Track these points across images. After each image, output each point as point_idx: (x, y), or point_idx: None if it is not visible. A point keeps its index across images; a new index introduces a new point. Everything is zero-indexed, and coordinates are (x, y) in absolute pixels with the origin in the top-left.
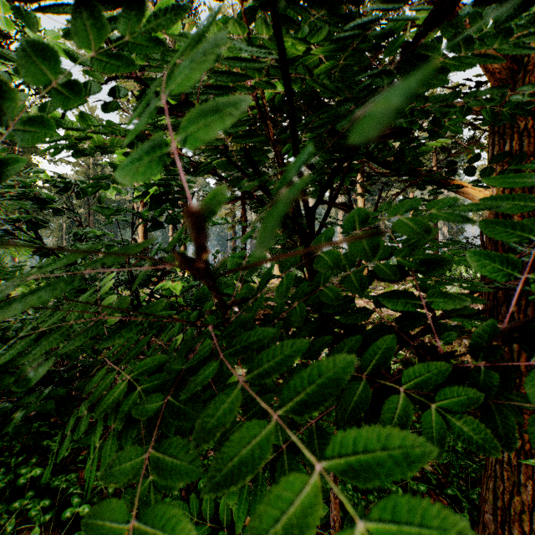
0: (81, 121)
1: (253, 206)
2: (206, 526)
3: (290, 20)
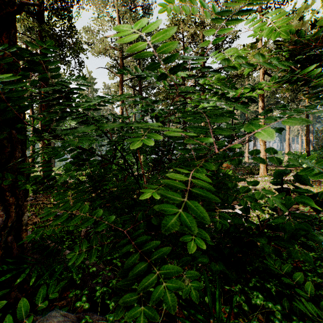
0: None
1: None
2: (320, 320)
3: None
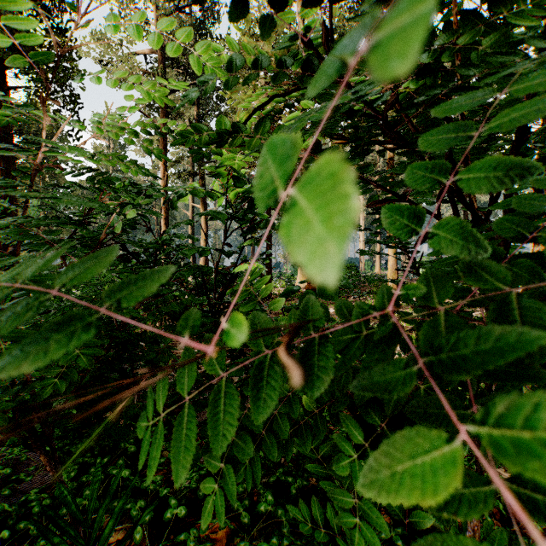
0: (256, 126)
1: (375, 209)
2: (322, 532)
3: (478, 19)
